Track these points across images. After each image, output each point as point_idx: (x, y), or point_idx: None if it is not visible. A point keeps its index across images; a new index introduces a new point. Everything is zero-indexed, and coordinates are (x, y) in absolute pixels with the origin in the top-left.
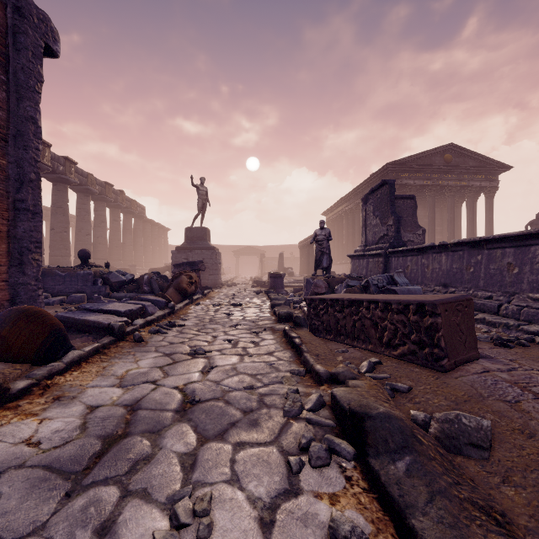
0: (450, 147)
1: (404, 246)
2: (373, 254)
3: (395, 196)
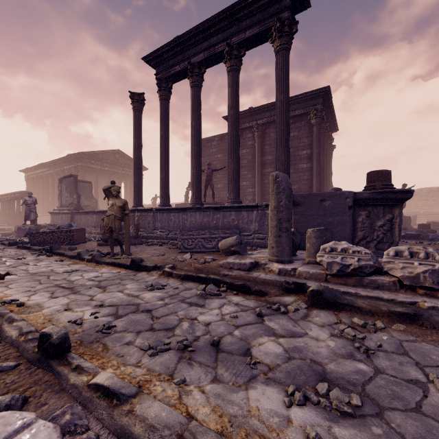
0: (118, 151)
1: (82, 209)
2: (65, 213)
3: (80, 181)
